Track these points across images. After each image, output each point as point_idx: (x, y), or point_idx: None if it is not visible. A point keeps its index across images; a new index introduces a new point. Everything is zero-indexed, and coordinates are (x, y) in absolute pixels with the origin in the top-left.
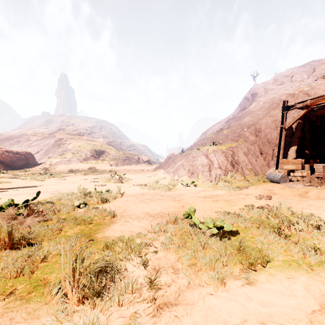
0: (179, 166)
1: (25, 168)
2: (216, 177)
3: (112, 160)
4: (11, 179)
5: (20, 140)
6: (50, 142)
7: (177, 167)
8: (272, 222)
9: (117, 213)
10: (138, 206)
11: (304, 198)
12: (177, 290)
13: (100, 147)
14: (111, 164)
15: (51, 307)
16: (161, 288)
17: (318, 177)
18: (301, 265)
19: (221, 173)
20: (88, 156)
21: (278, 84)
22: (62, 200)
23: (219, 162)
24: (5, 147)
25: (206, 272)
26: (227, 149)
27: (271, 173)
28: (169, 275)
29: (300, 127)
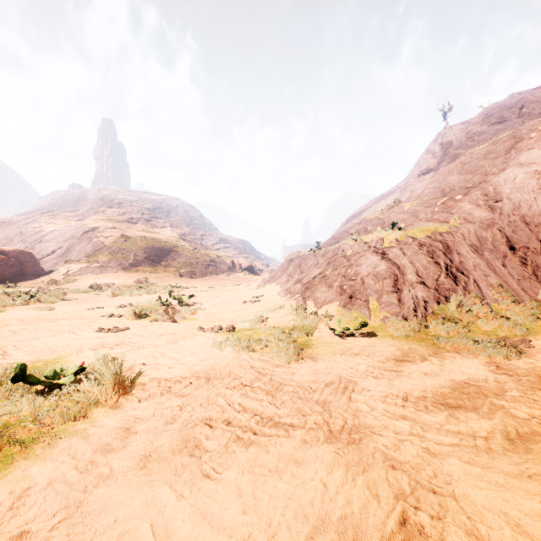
0: (315, 278)
1: (8, 282)
2: (417, 307)
3: (185, 266)
4: None
5: (24, 232)
6: (74, 234)
7: (310, 281)
8: None
9: None
10: (135, 534)
11: None
12: None
13: (163, 242)
14: (181, 274)
15: None
16: None
17: None
18: None
19: (427, 298)
20: (139, 259)
21: (493, 123)
22: None
23: (418, 268)
24: None
25: None
26: (430, 238)
27: None
28: None
29: None
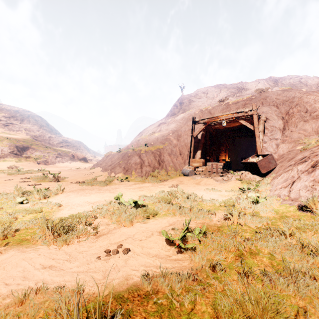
0: (116, 164)
1: None
2: (146, 173)
3: (40, 157)
4: None
5: None
6: None
7: (114, 165)
8: (169, 198)
9: (62, 204)
10: (80, 198)
11: (198, 185)
12: (108, 230)
13: (22, 142)
14: (39, 162)
15: (37, 245)
16: (99, 231)
17: (209, 171)
18: (171, 214)
19: (150, 170)
20: (5, 153)
21: (198, 98)
22: None
23: (149, 161)
24: None
25: (124, 223)
26: (156, 150)
27: (184, 169)
28: (104, 226)
29: (204, 136)
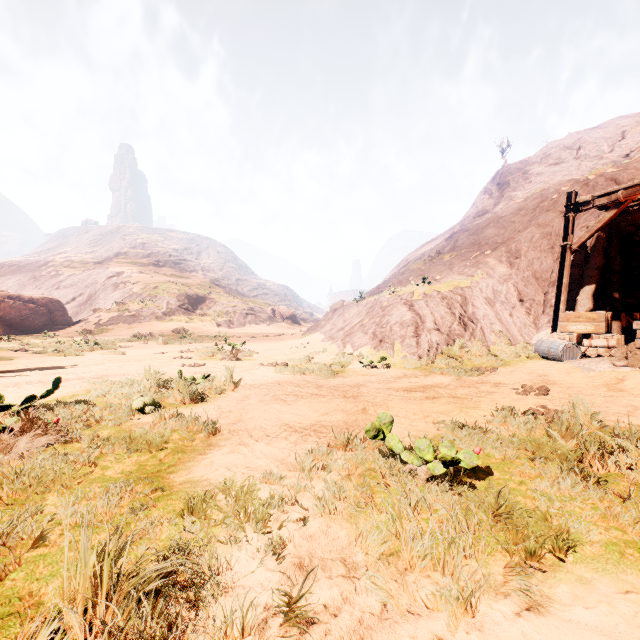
0: (354, 326)
1: (46, 331)
2: (430, 348)
3: (222, 315)
4: (15, 352)
5: (38, 276)
6: (97, 279)
7: (350, 329)
8: (563, 447)
9: (223, 425)
10: (269, 410)
11: (618, 393)
12: (357, 625)
13: (197, 288)
14: (219, 324)
15: None
16: (315, 621)
17: None
18: None
19: (440, 341)
20: (172, 307)
21: (550, 164)
22: (110, 397)
23: (436, 317)
24: (9, 289)
25: (424, 576)
26: (452, 292)
27: (543, 341)
28: (335, 585)
29: (602, 247)
